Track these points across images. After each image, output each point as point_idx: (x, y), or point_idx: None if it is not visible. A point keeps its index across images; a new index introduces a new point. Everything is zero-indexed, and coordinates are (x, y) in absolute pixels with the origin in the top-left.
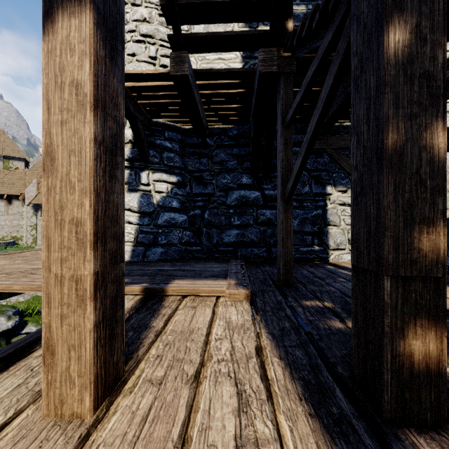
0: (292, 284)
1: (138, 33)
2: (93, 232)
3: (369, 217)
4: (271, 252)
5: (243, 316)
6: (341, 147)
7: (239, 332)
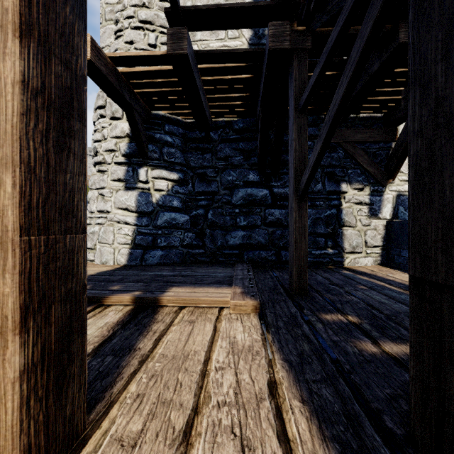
0: (306, 293)
1: (137, 19)
2: (20, 227)
3: (449, 204)
4: (280, 256)
5: (250, 335)
6: (357, 141)
7: (246, 359)
